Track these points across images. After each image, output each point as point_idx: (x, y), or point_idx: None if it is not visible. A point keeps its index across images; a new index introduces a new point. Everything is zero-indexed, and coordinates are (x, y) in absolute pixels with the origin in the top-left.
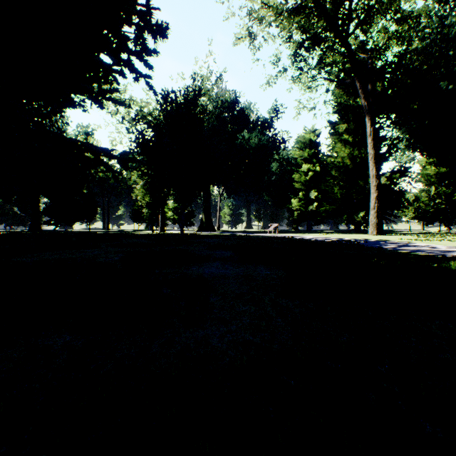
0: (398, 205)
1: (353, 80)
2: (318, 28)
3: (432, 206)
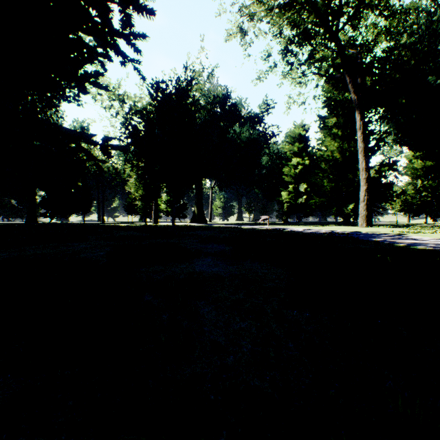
0: (387, 198)
1: (343, 75)
2: (308, 23)
3: (419, 199)
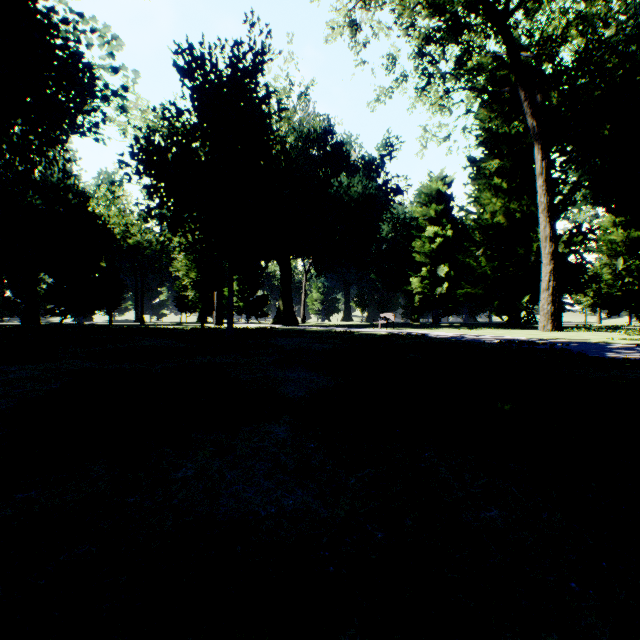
0: (580, 285)
1: (514, 88)
2: (459, 4)
3: (620, 288)
